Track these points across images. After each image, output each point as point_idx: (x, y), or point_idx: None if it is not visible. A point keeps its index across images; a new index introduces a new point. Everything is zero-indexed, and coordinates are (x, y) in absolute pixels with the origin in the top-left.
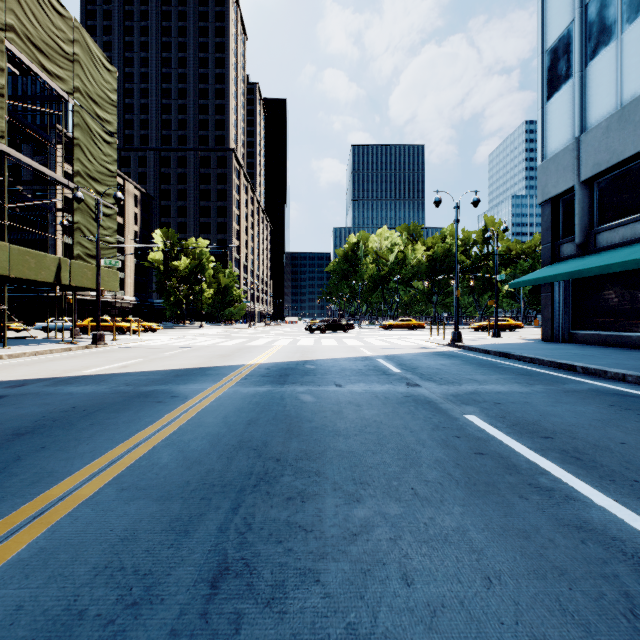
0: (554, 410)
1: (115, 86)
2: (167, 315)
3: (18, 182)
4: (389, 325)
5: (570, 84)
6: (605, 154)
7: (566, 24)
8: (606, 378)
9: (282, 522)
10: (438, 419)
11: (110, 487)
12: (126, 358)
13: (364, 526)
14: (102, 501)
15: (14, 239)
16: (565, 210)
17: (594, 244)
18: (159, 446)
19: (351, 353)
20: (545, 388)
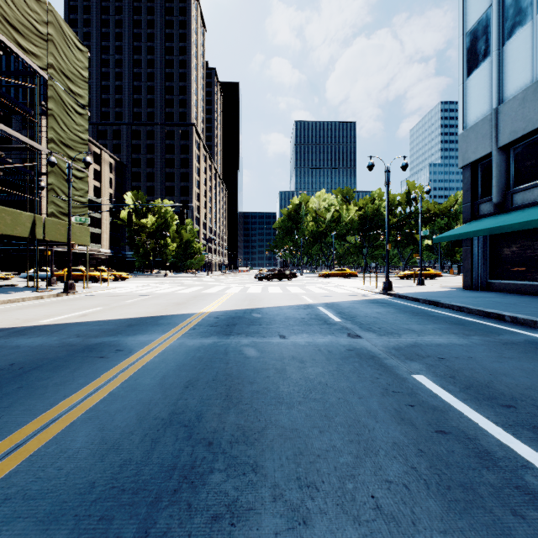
0: (502, 367)
1: (86, 64)
2: (137, 265)
3: None
4: (327, 274)
5: (488, 61)
6: (521, 122)
7: (485, 8)
8: (536, 328)
9: None
10: (385, 380)
11: None
12: (89, 306)
13: None
14: None
15: (5, 200)
16: (483, 173)
17: (510, 203)
18: (79, 421)
19: (294, 301)
20: (482, 340)
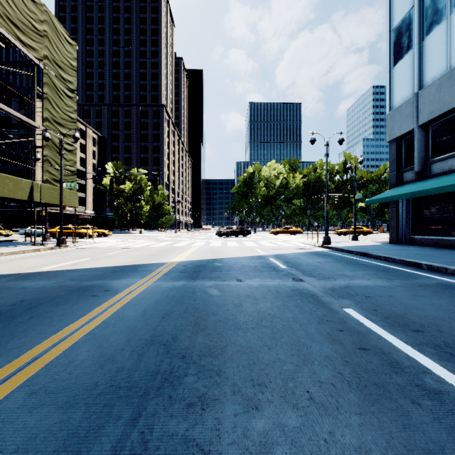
0: (415, 303)
1: (75, 56)
2: (116, 224)
3: (2, 125)
4: (276, 231)
5: (411, 53)
6: (438, 104)
7: (408, 9)
8: (447, 274)
9: (179, 438)
10: (322, 312)
11: (21, 390)
12: (79, 257)
13: (263, 444)
14: (6, 409)
15: (6, 169)
16: (407, 147)
17: (429, 172)
18: (81, 341)
19: (249, 253)
20: (402, 282)
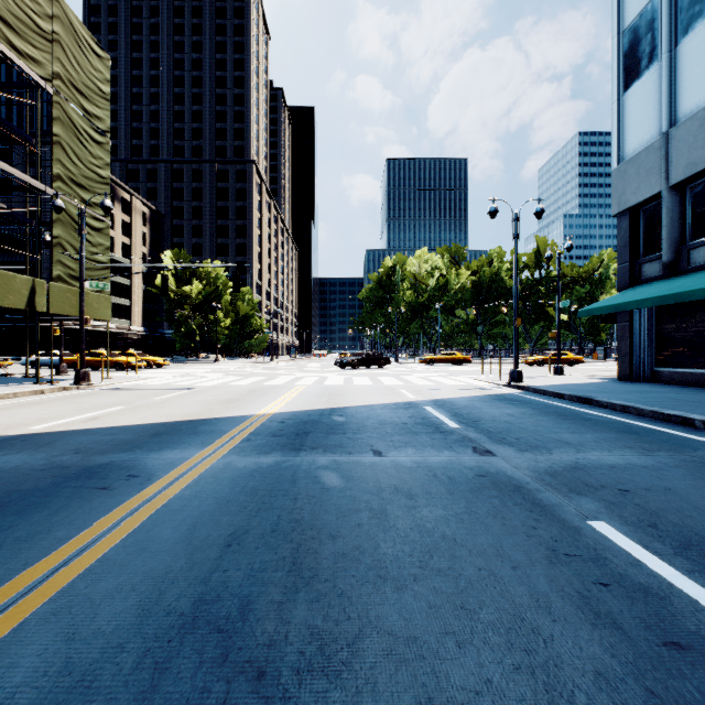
0: None
1: (107, 76)
2: (178, 348)
3: None
4: (430, 359)
5: (655, 69)
6: (703, 151)
7: None
8: None
9: None
10: (548, 531)
11: None
12: (104, 405)
13: None
14: None
15: (4, 261)
16: (647, 222)
17: (687, 262)
18: (35, 618)
19: (390, 397)
20: (674, 458)
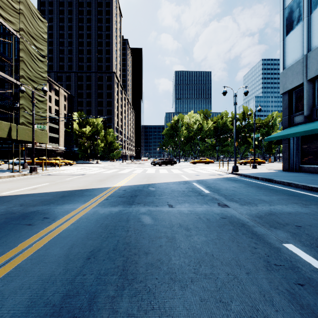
0: None
1: (46, 30)
2: (80, 156)
3: None
4: (195, 161)
5: (300, 25)
6: None
7: None
8: None
9: None
10: (263, 250)
11: None
12: (41, 182)
13: None
14: None
15: (1, 117)
16: (296, 97)
17: (316, 115)
18: None
19: (176, 178)
20: None
